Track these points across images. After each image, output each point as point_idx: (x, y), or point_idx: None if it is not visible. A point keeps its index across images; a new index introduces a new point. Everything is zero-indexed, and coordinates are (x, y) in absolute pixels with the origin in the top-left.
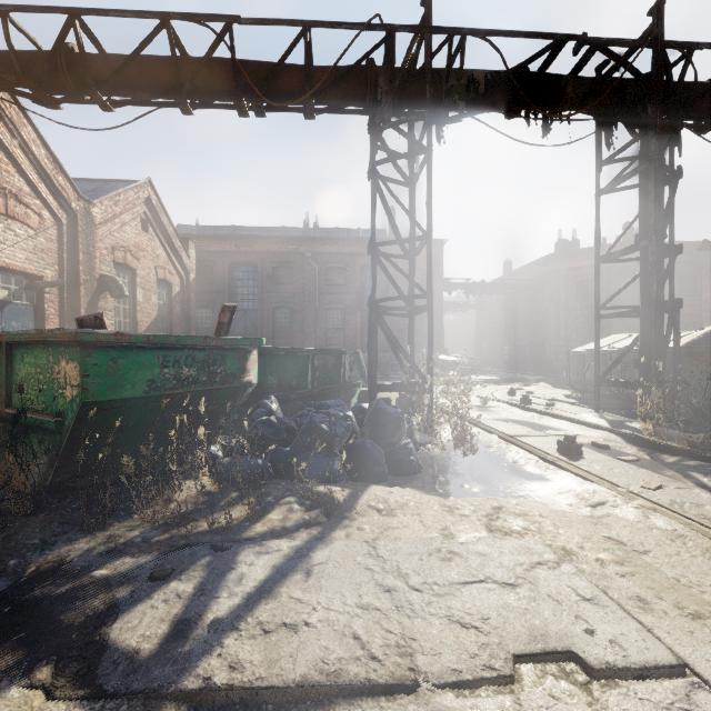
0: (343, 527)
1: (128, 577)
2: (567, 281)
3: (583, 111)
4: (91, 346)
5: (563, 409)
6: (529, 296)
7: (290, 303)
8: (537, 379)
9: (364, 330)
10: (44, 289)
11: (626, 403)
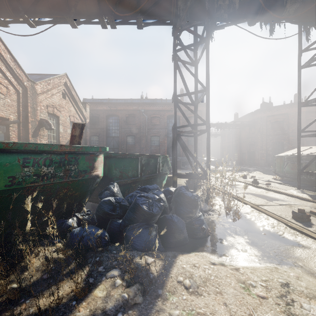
0: (157, 311)
1: None
2: (266, 122)
3: (294, 20)
4: None
5: (276, 186)
6: (247, 129)
7: (134, 133)
8: (254, 169)
9: (169, 146)
10: (10, 125)
11: (310, 183)
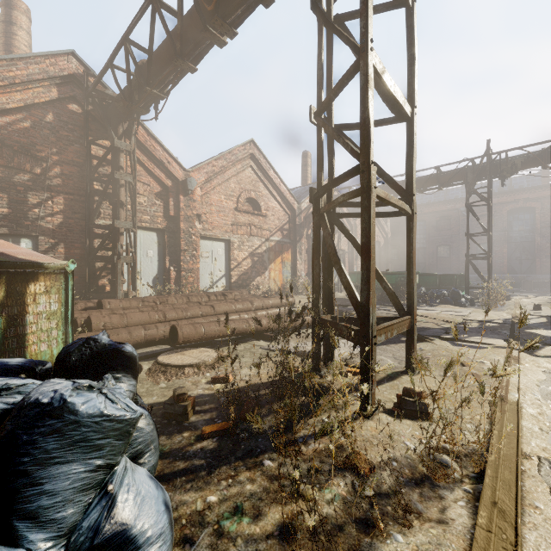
0: (433, 307)
1: None
2: None
3: None
4: (387, 274)
5: None
6: None
7: (448, 242)
8: None
9: (512, 257)
10: (345, 254)
11: None
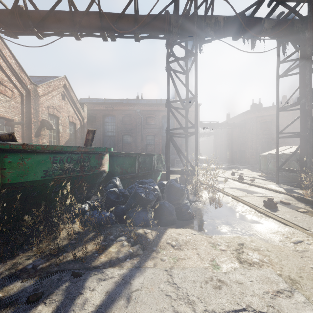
0: (152, 258)
1: (13, 299)
2: (256, 122)
3: (271, 36)
4: (7, 151)
5: (259, 182)
6: (238, 129)
7: (130, 133)
8: (243, 167)
9: (163, 145)
10: (14, 125)
11: (289, 179)
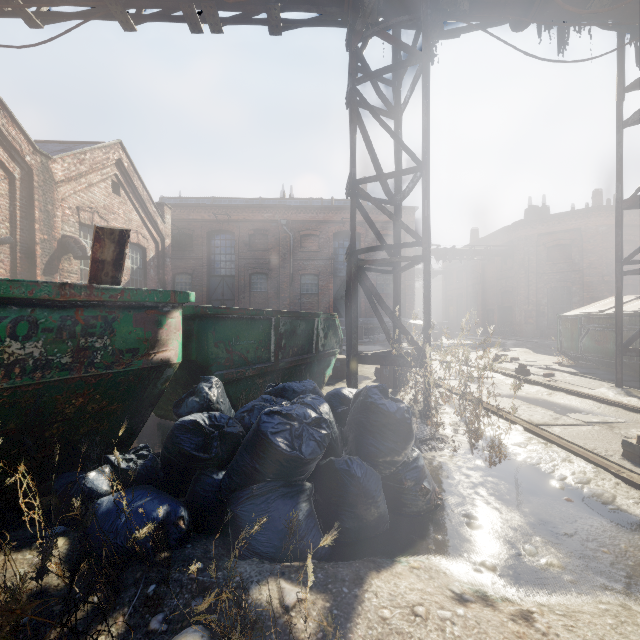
0: None
1: None
2: (537, 247)
3: (610, 20)
4: None
5: (568, 381)
6: (498, 262)
7: (266, 269)
8: (513, 344)
9: (337, 295)
10: None
11: (636, 374)
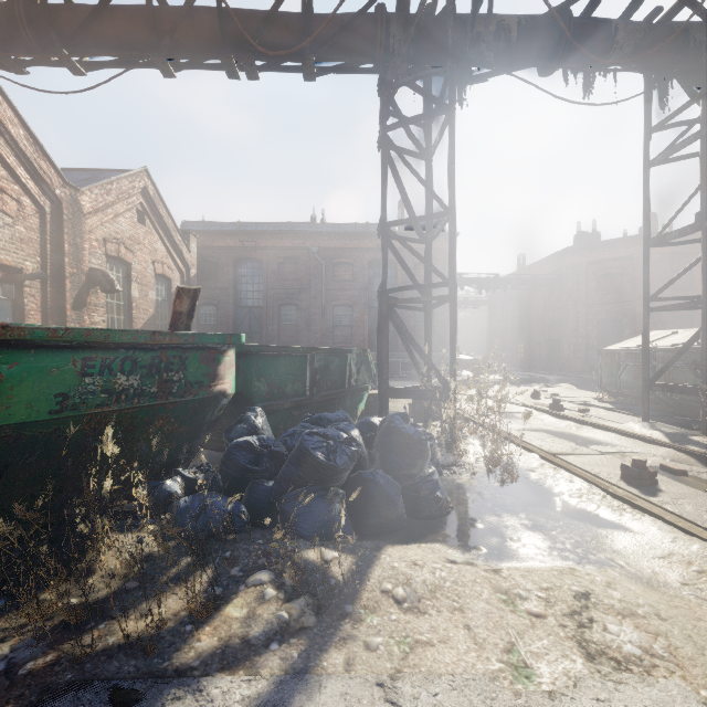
0: (342, 639)
1: None
2: (586, 275)
3: (633, 65)
4: None
5: (601, 416)
6: (545, 291)
7: (296, 300)
8: (558, 379)
9: (373, 327)
10: (24, 282)
11: (672, 409)
